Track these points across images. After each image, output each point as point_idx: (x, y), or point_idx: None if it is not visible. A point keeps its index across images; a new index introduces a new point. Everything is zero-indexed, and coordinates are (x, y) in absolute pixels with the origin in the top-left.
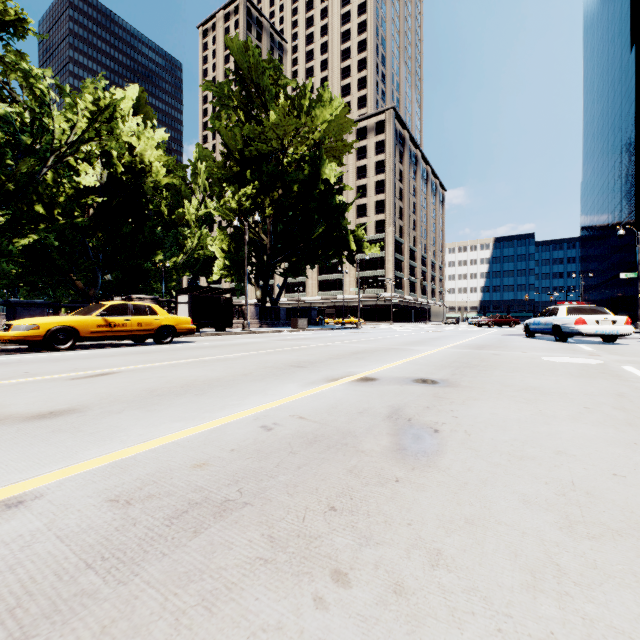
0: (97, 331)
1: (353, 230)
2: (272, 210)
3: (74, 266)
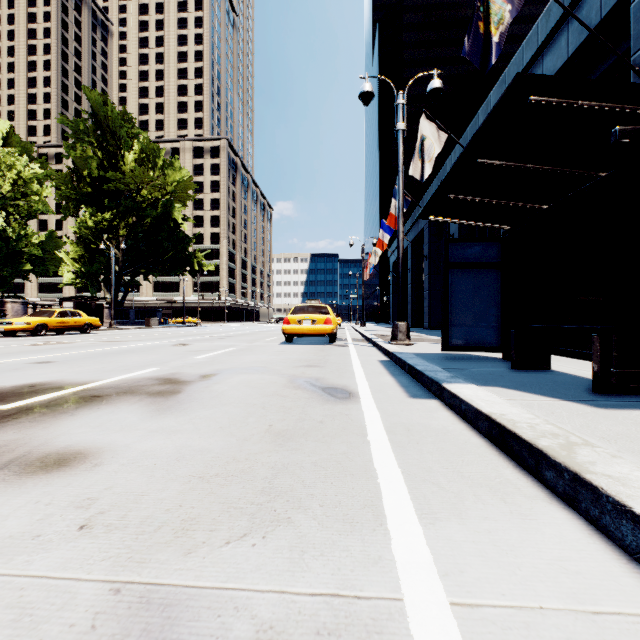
0: (56, 326)
1: (196, 255)
2: (126, 232)
3: None
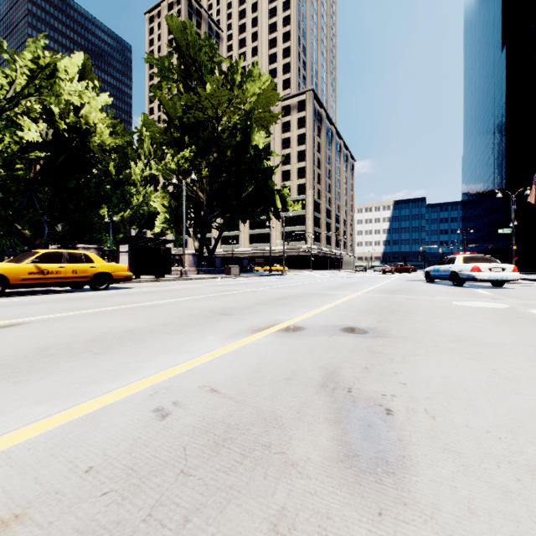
0: (28, 278)
1: (279, 190)
2: (208, 171)
3: (18, 217)
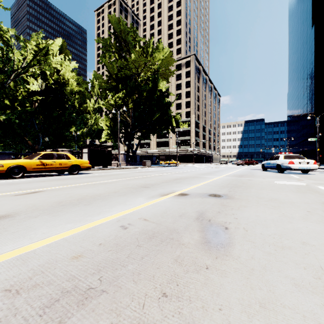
0: (36, 168)
1: (174, 116)
2: (132, 105)
3: (26, 133)
